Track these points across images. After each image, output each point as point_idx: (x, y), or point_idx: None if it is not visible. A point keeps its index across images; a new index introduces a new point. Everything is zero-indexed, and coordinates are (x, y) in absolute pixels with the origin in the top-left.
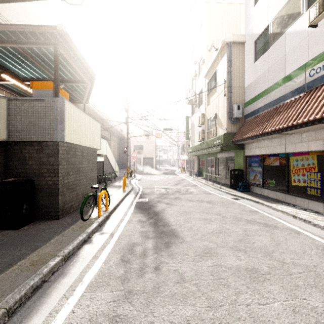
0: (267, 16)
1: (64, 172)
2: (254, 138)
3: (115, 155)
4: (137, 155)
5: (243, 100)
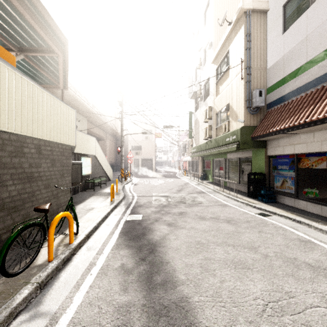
0: None
1: None
2: (289, 130)
3: (111, 156)
4: (135, 156)
5: (265, 85)
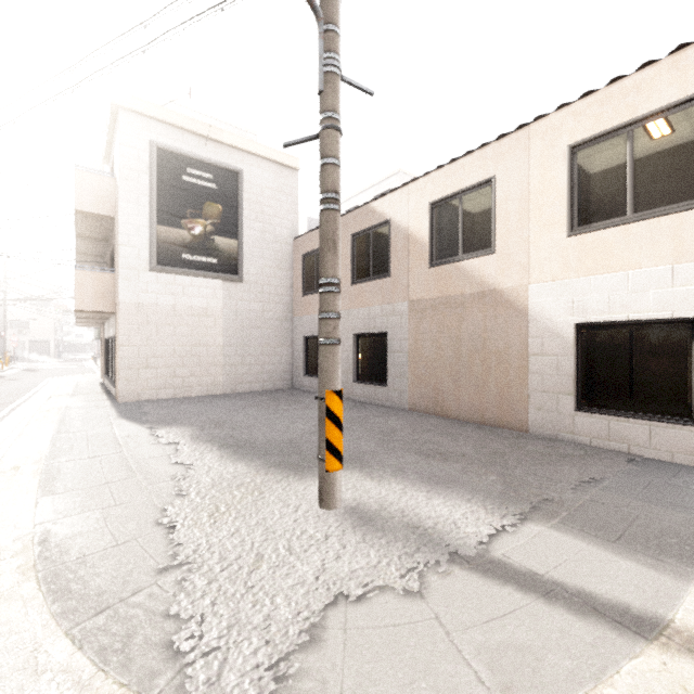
0: None
1: None
2: None
3: None
4: (19, 337)
5: None
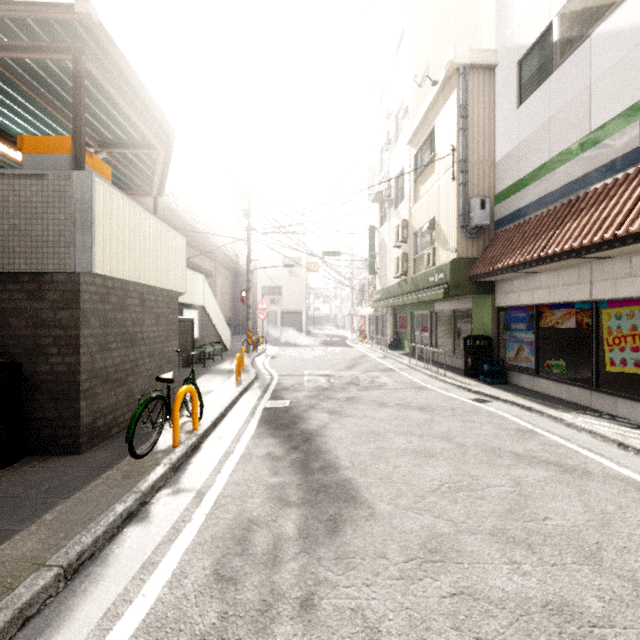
0: (546, 6)
1: (95, 344)
2: (520, 268)
3: (225, 306)
4: (270, 307)
5: (493, 190)
